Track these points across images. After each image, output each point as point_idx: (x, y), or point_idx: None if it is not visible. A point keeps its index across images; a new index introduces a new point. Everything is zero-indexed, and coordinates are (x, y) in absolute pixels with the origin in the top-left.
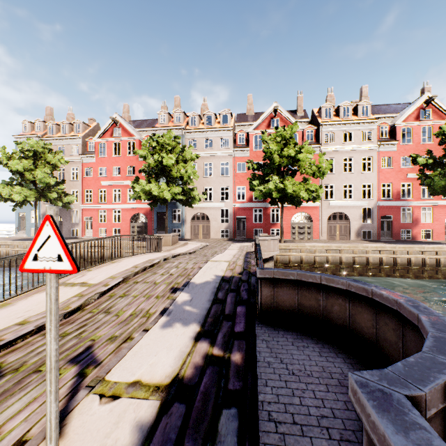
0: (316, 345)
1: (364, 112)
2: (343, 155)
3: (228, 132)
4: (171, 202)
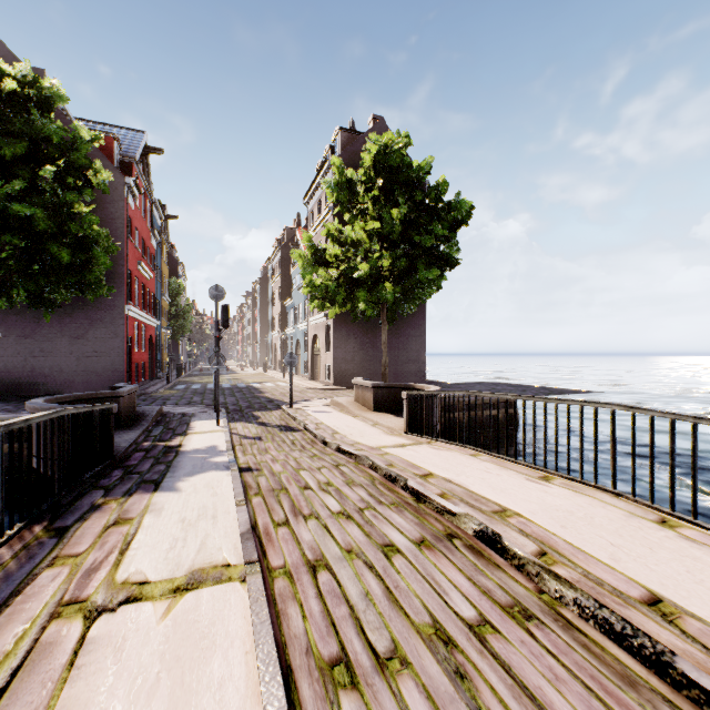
0: None
1: None
2: None
3: None
4: None
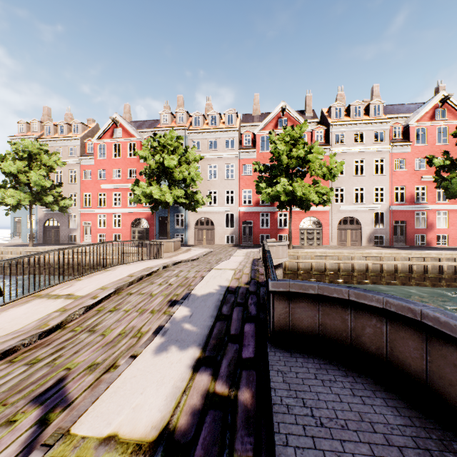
0: (346, 378)
1: (376, 112)
2: (355, 156)
3: (234, 132)
4: (173, 206)
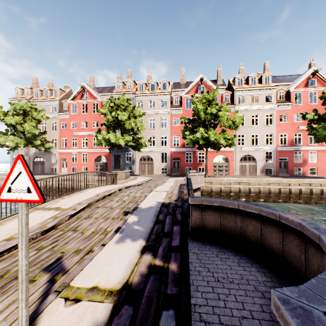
0: (235, 257)
1: (267, 81)
2: (251, 112)
3: (167, 95)
4: (124, 147)
